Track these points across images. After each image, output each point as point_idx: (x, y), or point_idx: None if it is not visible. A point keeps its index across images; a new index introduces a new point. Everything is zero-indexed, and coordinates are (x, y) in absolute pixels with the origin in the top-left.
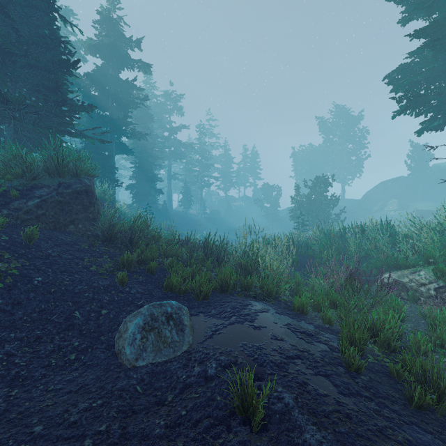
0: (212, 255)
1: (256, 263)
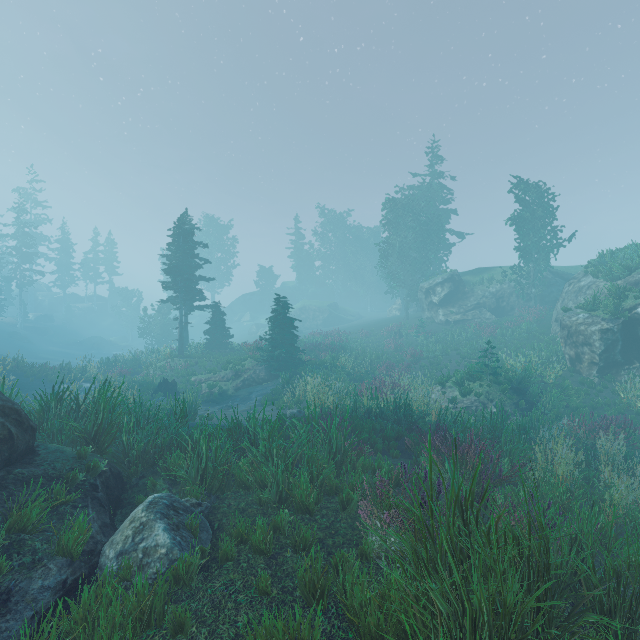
0: (64, 370)
1: (86, 372)
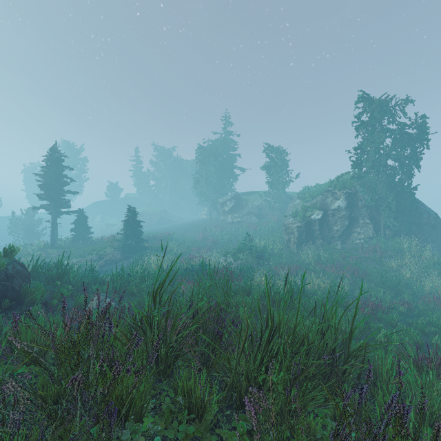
0: None
1: None
